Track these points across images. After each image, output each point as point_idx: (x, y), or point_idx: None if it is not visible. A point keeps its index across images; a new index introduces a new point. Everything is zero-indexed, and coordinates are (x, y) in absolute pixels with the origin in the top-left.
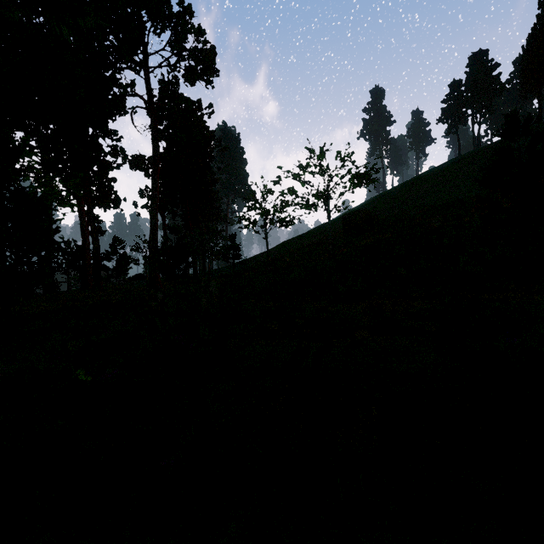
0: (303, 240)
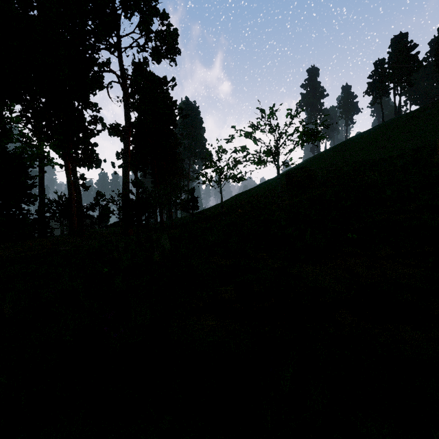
0: (252, 194)
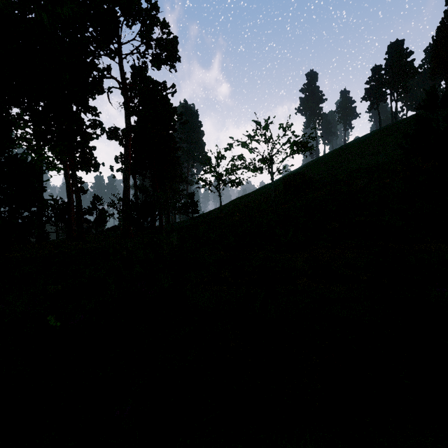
0: (251, 198)
